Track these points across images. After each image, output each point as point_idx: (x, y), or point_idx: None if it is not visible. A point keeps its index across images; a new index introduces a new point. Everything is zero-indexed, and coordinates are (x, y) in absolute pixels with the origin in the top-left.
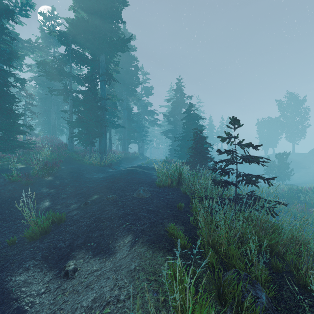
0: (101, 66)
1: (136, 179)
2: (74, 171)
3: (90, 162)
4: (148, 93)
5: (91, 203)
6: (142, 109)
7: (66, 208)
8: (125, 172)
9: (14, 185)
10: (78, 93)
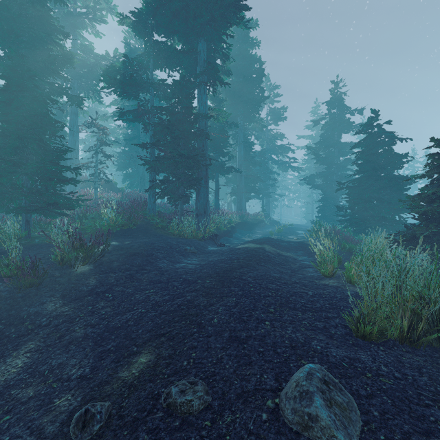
0: (200, 61)
1: (270, 285)
2: (141, 252)
3: (178, 232)
4: (278, 118)
5: (109, 412)
6: (267, 145)
7: (36, 410)
8: (242, 256)
9: (4, 287)
10: (161, 112)
